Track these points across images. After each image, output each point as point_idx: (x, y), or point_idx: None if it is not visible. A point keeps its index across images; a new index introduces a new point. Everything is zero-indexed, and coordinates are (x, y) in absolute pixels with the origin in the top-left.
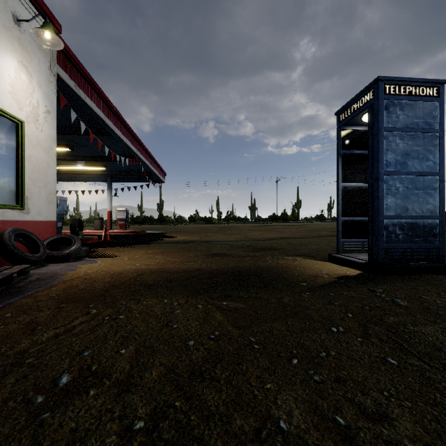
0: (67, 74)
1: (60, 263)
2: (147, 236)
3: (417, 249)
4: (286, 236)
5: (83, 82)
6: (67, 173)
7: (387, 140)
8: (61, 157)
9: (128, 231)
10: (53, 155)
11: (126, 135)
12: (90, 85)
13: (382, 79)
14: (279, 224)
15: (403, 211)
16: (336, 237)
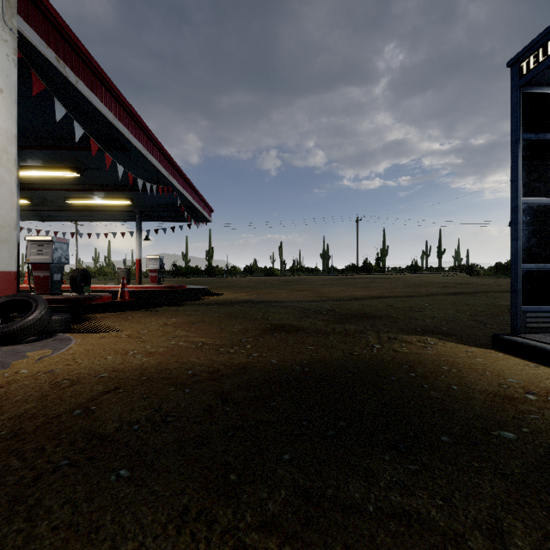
0: (40, 37)
1: (1, 347)
2: (184, 293)
3: None
4: (380, 294)
5: (73, 58)
6: (84, 209)
7: None
8: (70, 187)
9: (162, 285)
10: (9, 163)
11: (151, 151)
12: (86, 65)
13: None
14: (361, 276)
15: None
16: (512, 302)
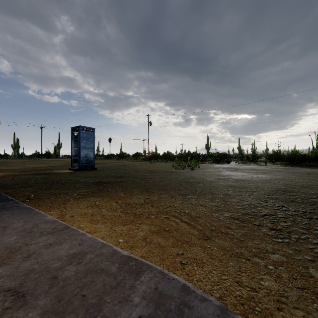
0: None
1: None
2: None
3: (89, 165)
4: (53, 165)
5: None
6: None
7: (82, 140)
8: None
9: None
10: None
11: None
12: None
13: (81, 126)
14: (44, 159)
15: (86, 156)
16: (71, 163)
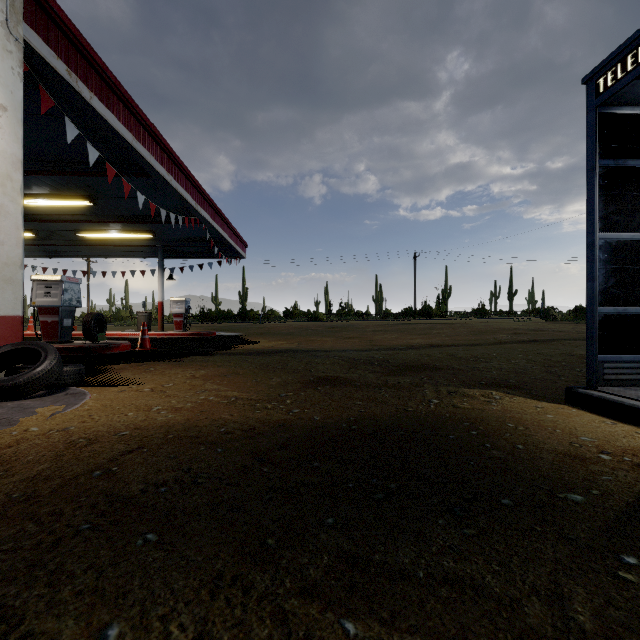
0: (49, 47)
1: (6, 402)
2: (214, 341)
3: None
4: (441, 342)
5: (87, 70)
6: (98, 244)
7: None
8: (82, 218)
9: (188, 332)
10: (14, 192)
11: (176, 176)
12: (102, 78)
13: None
14: (419, 321)
15: None
16: (587, 351)
